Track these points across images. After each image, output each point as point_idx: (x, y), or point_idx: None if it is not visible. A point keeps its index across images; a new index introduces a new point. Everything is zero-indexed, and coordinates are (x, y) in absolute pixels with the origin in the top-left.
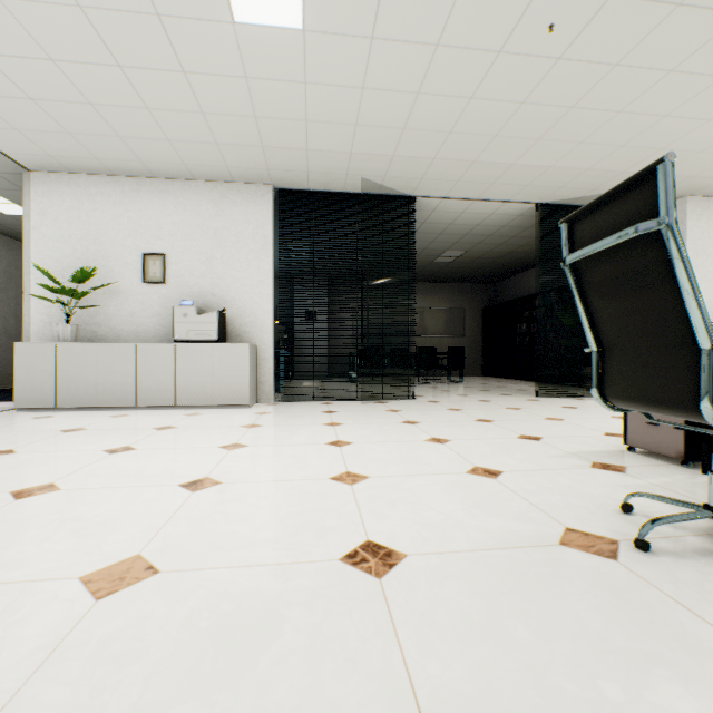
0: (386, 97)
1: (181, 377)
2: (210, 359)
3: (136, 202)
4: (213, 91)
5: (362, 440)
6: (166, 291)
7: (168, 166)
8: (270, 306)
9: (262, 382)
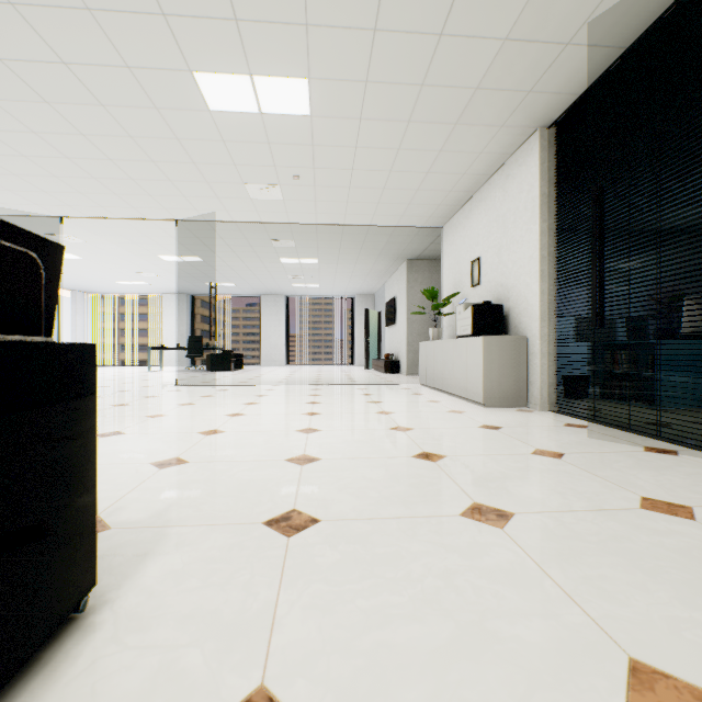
0: (392, 1)
1: (455, 369)
2: (465, 353)
3: (469, 220)
4: (375, 139)
5: (316, 435)
6: (480, 291)
7: (462, 182)
8: (536, 286)
9: (531, 383)
